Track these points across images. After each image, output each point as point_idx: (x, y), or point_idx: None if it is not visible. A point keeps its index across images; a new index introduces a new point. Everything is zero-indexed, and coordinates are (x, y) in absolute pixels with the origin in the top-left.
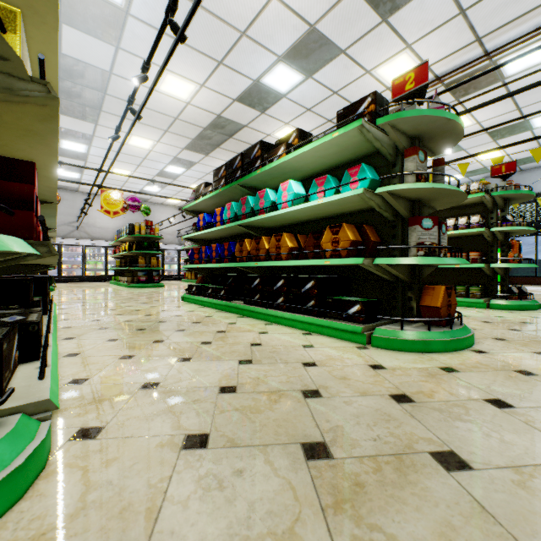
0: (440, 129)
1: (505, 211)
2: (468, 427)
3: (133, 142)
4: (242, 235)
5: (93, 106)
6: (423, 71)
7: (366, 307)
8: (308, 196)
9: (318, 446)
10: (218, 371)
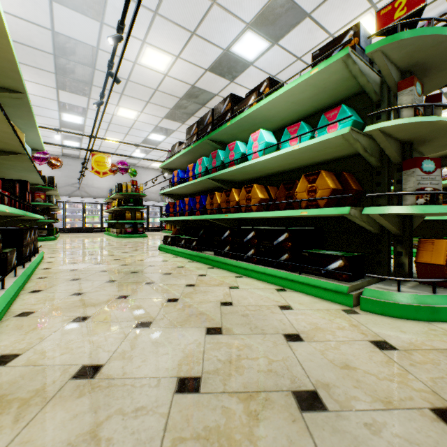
0: (441, 57)
1: None
2: None
3: (121, 113)
4: (212, 189)
5: (85, 81)
6: None
7: (350, 263)
8: (279, 146)
9: None
10: (179, 346)
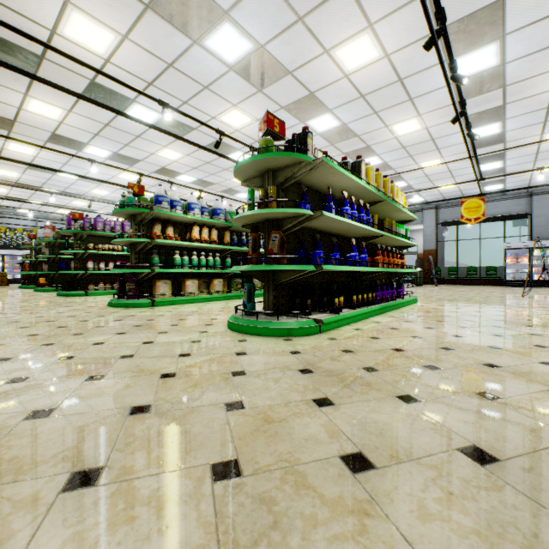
0: None
1: None
2: None
3: None
4: None
5: None
6: None
7: None
8: None
9: None
10: None
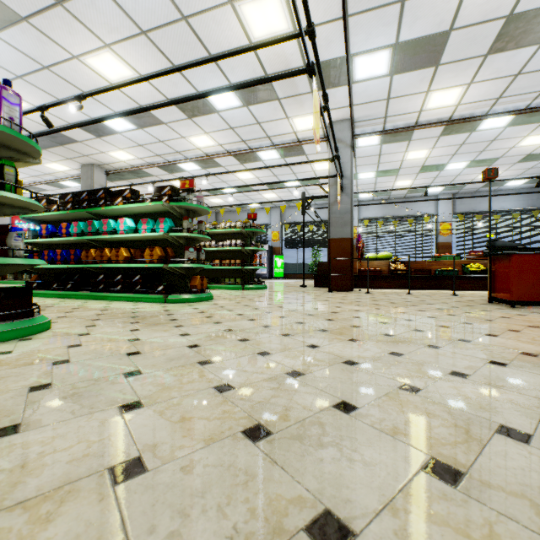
0: (199, 209)
1: (253, 239)
2: (181, 311)
3: None
4: (84, 243)
5: None
6: (192, 182)
7: (166, 287)
8: (137, 228)
9: (136, 317)
10: (92, 312)
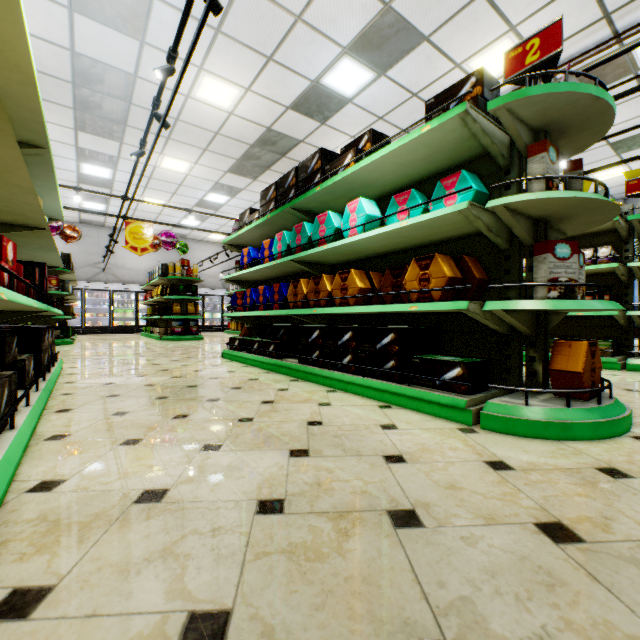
0: (580, 116)
1: None
2: None
3: (167, 164)
4: (296, 274)
5: (116, 120)
6: (553, 34)
7: (470, 371)
8: (384, 219)
9: None
10: (258, 469)
